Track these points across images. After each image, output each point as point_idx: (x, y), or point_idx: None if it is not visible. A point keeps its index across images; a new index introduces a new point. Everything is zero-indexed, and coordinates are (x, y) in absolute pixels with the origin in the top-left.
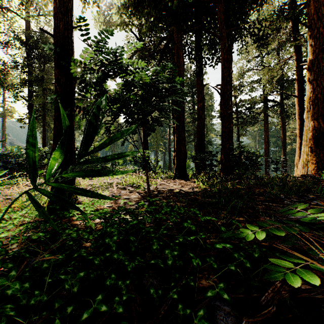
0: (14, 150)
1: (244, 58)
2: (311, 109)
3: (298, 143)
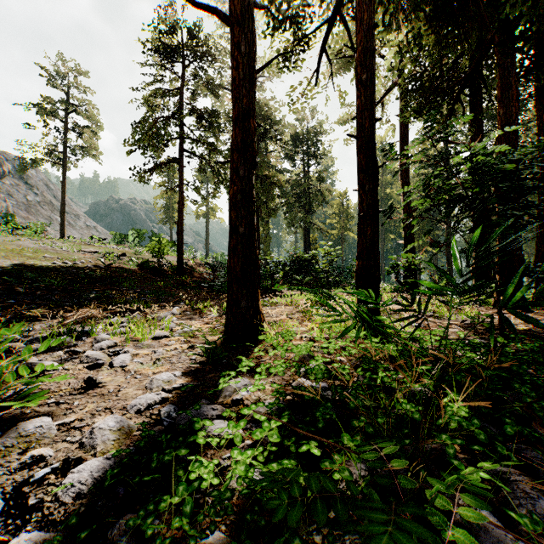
0: (218, 258)
1: None
2: None
3: None
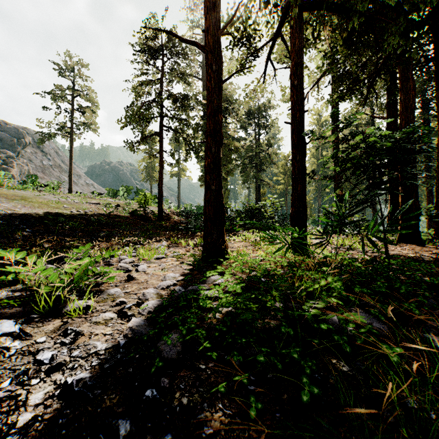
0: (188, 208)
1: None
2: None
3: None
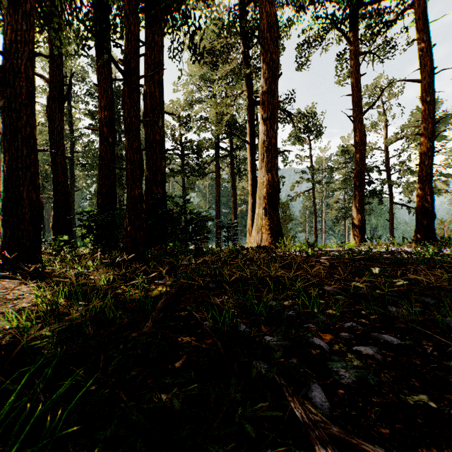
0: None
1: (191, 83)
2: (266, 157)
3: (251, 203)
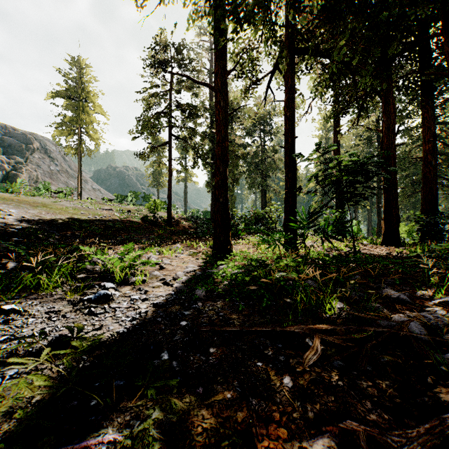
0: (194, 213)
1: None
2: None
3: None
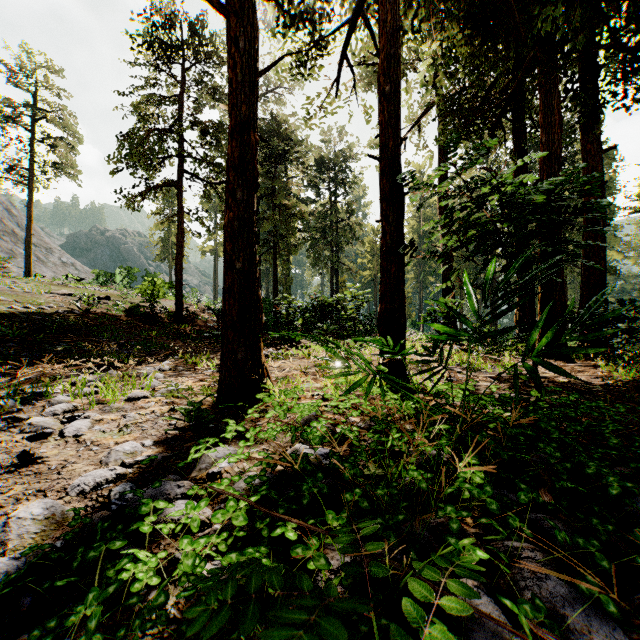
0: None
1: None
2: None
3: None
